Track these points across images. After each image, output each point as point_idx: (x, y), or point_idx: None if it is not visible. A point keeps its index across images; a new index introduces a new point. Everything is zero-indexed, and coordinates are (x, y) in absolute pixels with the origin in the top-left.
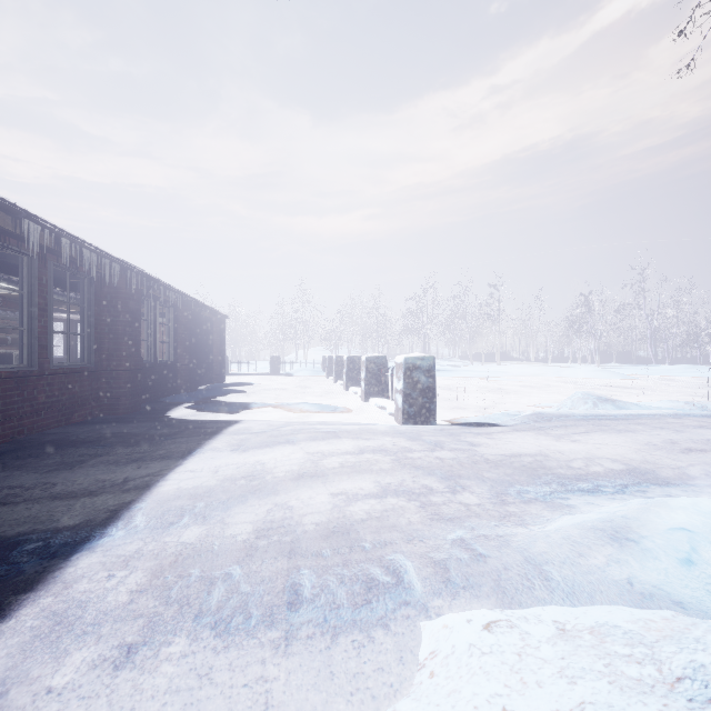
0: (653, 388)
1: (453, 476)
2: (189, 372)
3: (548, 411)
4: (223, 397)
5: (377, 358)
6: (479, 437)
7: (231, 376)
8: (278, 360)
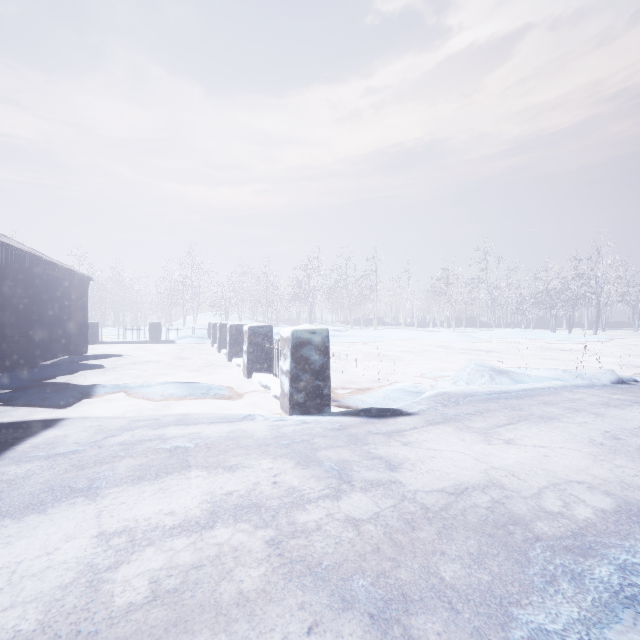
0: (507, 351)
1: (392, 599)
2: (23, 345)
3: (452, 390)
4: (69, 376)
5: (261, 327)
6: (392, 442)
7: (102, 344)
8: (158, 327)
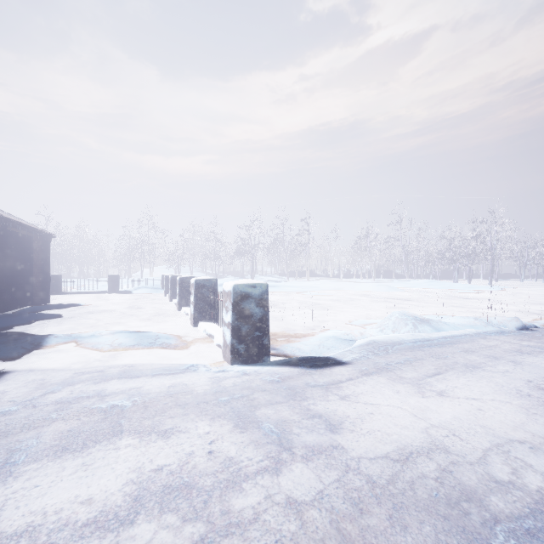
0: (421, 299)
1: None
2: None
3: (381, 338)
4: (26, 326)
5: (206, 280)
6: (330, 396)
7: (65, 294)
8: (116, 279)
